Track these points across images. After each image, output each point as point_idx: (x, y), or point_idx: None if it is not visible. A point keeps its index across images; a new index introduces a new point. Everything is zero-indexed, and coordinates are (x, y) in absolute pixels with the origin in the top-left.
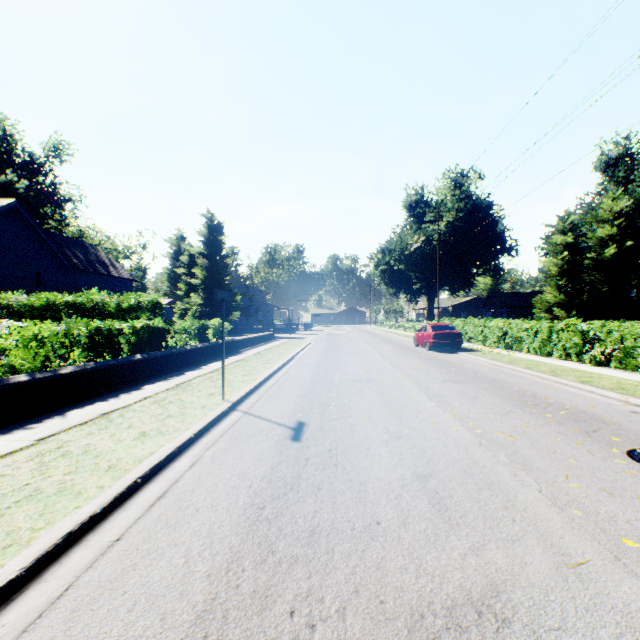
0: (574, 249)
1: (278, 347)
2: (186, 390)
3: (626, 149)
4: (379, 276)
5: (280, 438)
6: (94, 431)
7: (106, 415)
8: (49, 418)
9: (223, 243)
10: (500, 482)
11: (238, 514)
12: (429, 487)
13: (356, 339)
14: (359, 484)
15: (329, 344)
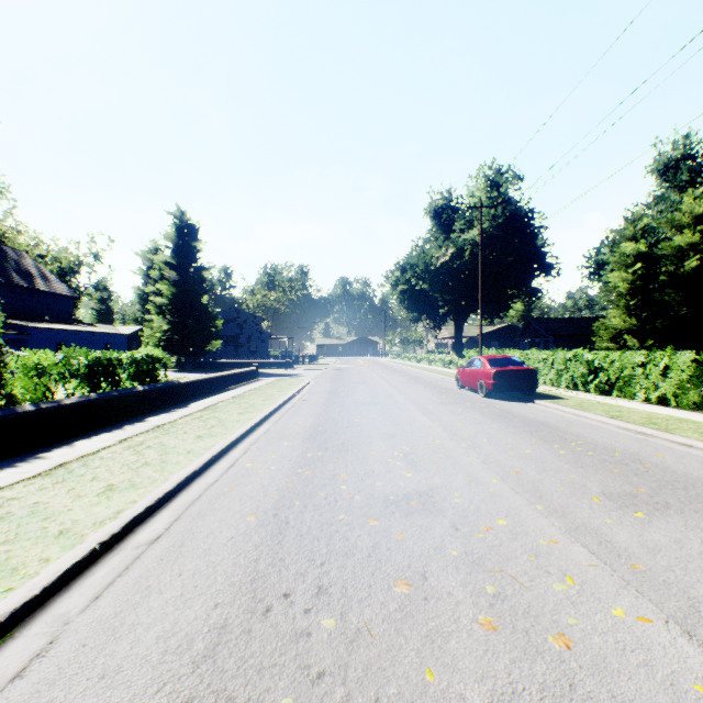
0: (648, 260)
1: (256, 392)
2: None
3: (687, 149)
4: (398, 298)
5: None
6: None
7: None
8: None
9: (198, 250)
10: None
11: None
12: None
13: (372, 376)
14: None
15: (335, 385)
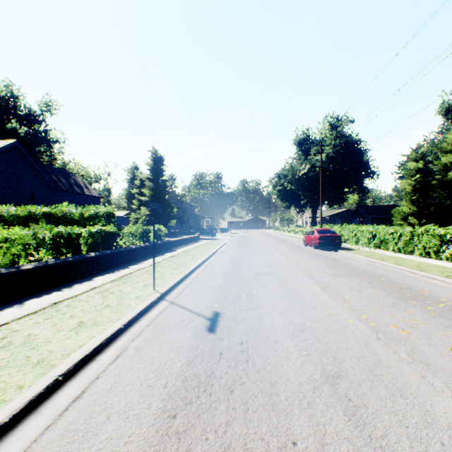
0: (424, 173)
1: (202, 246)
2: (126, 281)
3: None
4: (276, 194)
5: (198, 329)
6: (40, 321)
7: (56, 304)
8: (9, 307)
9: (164, 171)
10: (411, 386)
11: (148, 425)
12: (340, 392)
13: (260, 240)
14: (270, 386)
15: (240, 244)
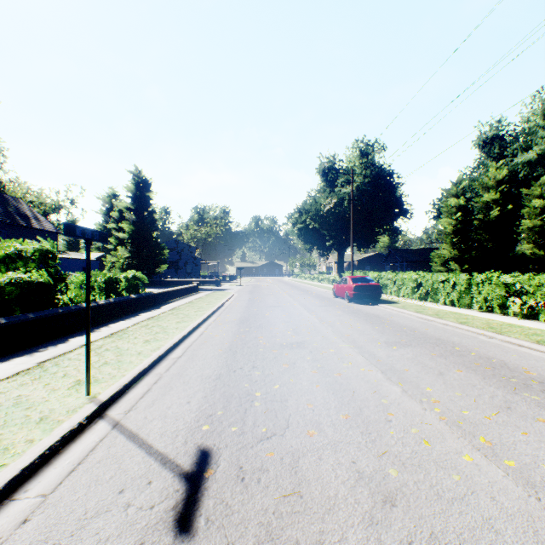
0: (466, 211)
1: (200, 300)
2: (44, 375)
3: (499, 130)
4: (296, 233)
5: (150, 524)
6: None
7: None
8: None
9: (150, 199)
10: None
11: None
12: None
13: (277, 290)
14: None
15: (252, 296)
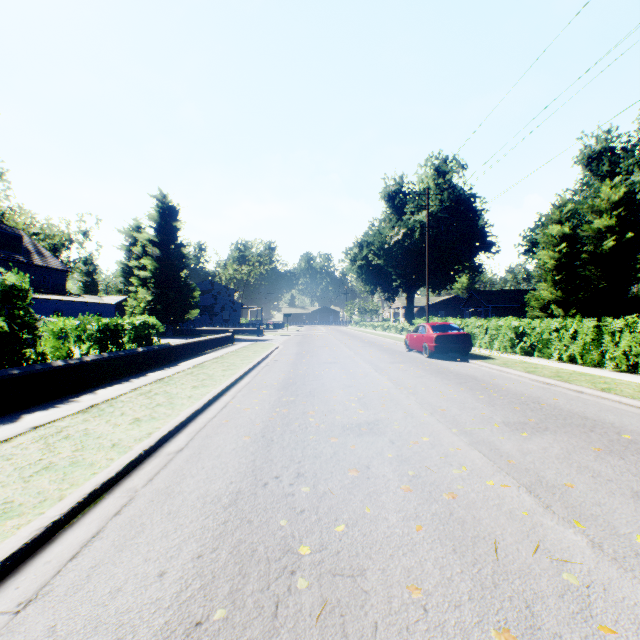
0: (571, 241)
1: (234, 354)
2: None
3: (609, 143)
4: (356, 272)
5: None
6: None
7: None
8: None
9: (178, 229)
10: None
11: None
12: None
13: (333, 341)
14: None
15: (301, 348)
